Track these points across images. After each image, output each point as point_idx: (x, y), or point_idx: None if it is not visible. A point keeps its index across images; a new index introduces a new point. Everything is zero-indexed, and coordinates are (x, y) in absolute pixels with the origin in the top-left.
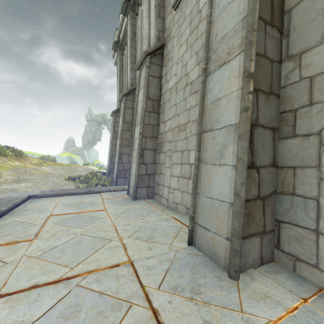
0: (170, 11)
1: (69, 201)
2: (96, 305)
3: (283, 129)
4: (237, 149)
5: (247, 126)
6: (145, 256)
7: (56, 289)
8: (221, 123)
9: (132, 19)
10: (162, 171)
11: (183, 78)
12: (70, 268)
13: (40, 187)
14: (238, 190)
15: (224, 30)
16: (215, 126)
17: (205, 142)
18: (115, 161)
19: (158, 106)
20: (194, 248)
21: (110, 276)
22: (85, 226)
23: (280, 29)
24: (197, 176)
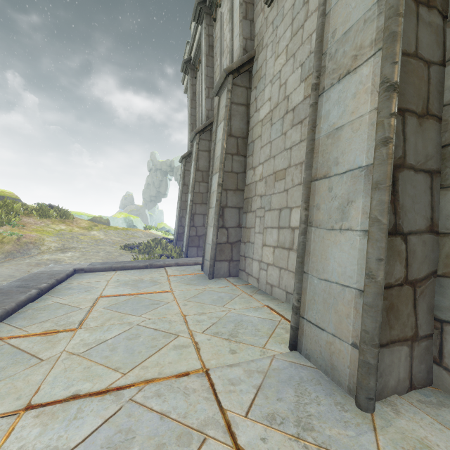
0: (262, 8)
1: (124, 278)
2: (155, 432)
3: (449, 173)
4: (370, 204)
5: (388, 168)
6: (226, 363)
7: (102, 404)
8: (343, 165)
9: (208, 28)
10: (250, 239)
11: (281, 103)
12: (121, 373)
13: (89, 257)
14: (372, 270)
15: (346, 22)
16: (333, 171)
17: (316, 195)
18: (185, 223)
19: (245, 145)
20: (300, 355)
21: (176, 389)
22: (144, 313)
23: (442, 11)
24: (303, 246)
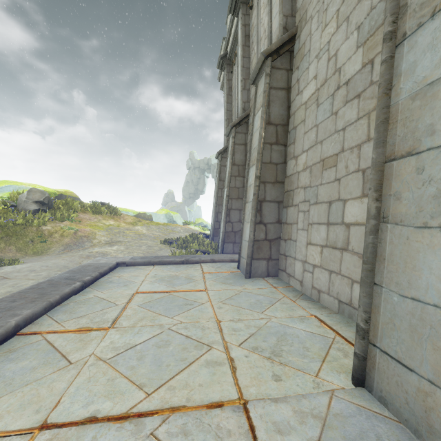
0: None
1: (161, 273)
2: None
3: None
4: None
5: None
6: (269, 395)
7: (119, 435)
8: None
9: (244, 17)
10: (291, 236)
11: (330, 78)
12: (145, 392)
13: (132, 251)
14: None
15: None
16: (424, 144)
17: (394, 180)
18: (221, 219)
19: (285, 133)
20: (370, 396)
21: (206, 427)
22: (176, 314)
23: None
24: (373, 249)
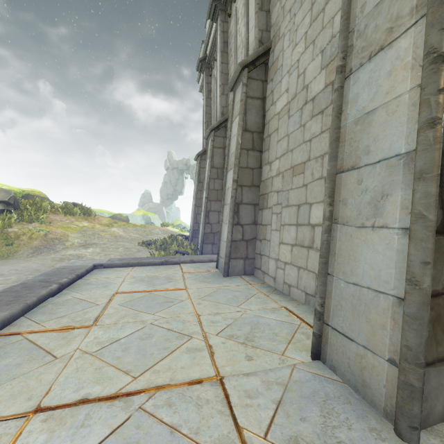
0: None
1: (140, 274)
2: None
3: None
4: (412, 198)
5: (436, 154)
6: (242, 371)
7: (111, 411)
8: (376, 153)
9: (223, 24)
10: (266, 236)
11: (299, 93)
12: (132, 376)
13: (109, 253)
14: (415, 275)
15: None
16: (362, 161)
17: (342, 189)
18: (200, 220)
19: (260, 140)
20: (324, 366)
21: (188, 399)
22: (158, 311)
23: None
24: (327, 245)
